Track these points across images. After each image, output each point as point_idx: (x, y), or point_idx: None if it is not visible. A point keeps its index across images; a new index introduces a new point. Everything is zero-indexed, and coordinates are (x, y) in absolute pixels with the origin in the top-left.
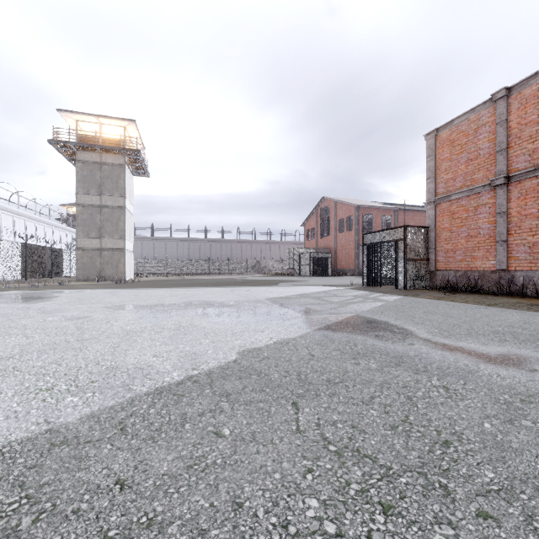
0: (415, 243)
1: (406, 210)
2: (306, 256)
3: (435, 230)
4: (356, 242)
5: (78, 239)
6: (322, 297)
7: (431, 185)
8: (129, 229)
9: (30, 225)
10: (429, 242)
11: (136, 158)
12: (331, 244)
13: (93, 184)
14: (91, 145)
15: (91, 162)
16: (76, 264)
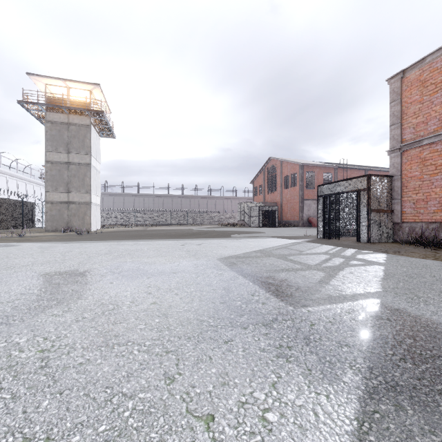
0: (379, 193)
1: (344, 168)
2: (256, 209)
3: (401, 179)
4: (300, 196)
5: (47, 193)
6: (288, 256)
7: (396, 131)
8: (95, 184)
9: (12, 182)
10: (394, 192)
11: (101, 120)
12: (277, 199)
13: (61, 142)
14: (58, 106)
15: (59, 123)
16: (45, 216)
